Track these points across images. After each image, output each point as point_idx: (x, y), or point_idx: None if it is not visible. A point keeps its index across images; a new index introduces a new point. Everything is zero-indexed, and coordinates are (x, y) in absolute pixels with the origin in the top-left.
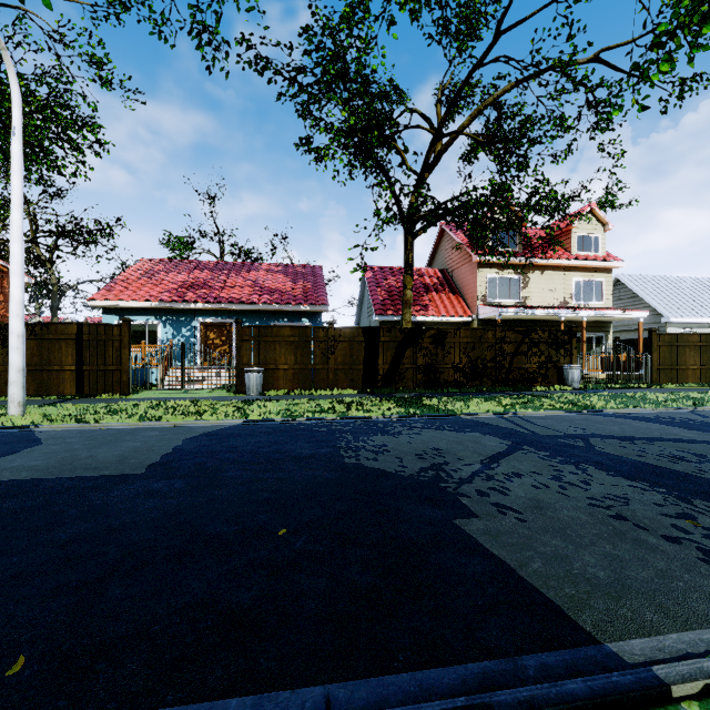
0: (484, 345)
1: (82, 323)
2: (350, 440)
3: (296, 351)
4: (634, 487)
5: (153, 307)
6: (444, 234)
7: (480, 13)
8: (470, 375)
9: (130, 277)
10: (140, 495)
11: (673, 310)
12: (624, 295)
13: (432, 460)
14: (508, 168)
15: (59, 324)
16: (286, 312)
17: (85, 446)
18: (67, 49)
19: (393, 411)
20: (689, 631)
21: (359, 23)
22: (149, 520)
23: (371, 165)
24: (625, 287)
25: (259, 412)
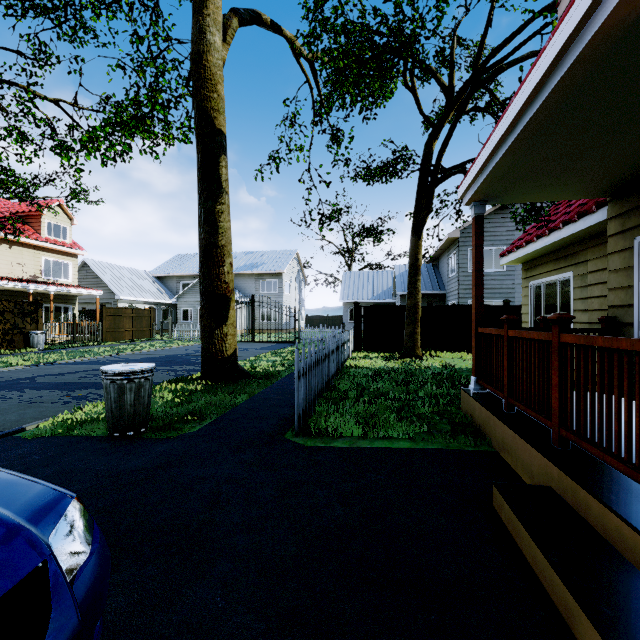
0: None
1: None
2: None
3: None
4: (49, 392)
5: None
6: None
7: None
8: None
9: None
10: None
11: (123, 290)
12: (90, 275)
13: None
14: None
15: None
16: None
17: None
18: None
19: None
20: (43, 419)
21: None
22: None
23: None
24: (91, 270)
25: None
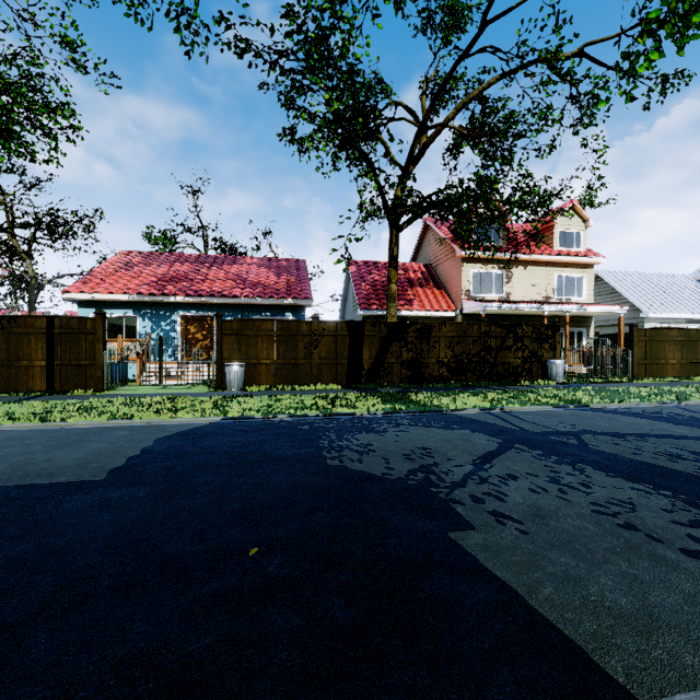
0: (469, 340)
1: (53, 316)
2: (333, 439)
3: (279, 345)
4: (637, 490)
5: (131, 301)
6: (428, 229)
7: (466, 3)
8: (455, 370)
9: (107, 270)
10: (94, 506)
11: (652, 305)
12: (603, 291)
13: (420, 461)
14: (493, 162)
15: (28, 317)
16: (269, 306)
17: (45, 448)
18: (37, 29)
19: (378, 406)
20: None
21: (343, 2)
22: (99, 539)
23: (355, 157)
24: (604, 283)
25: (238, 408)
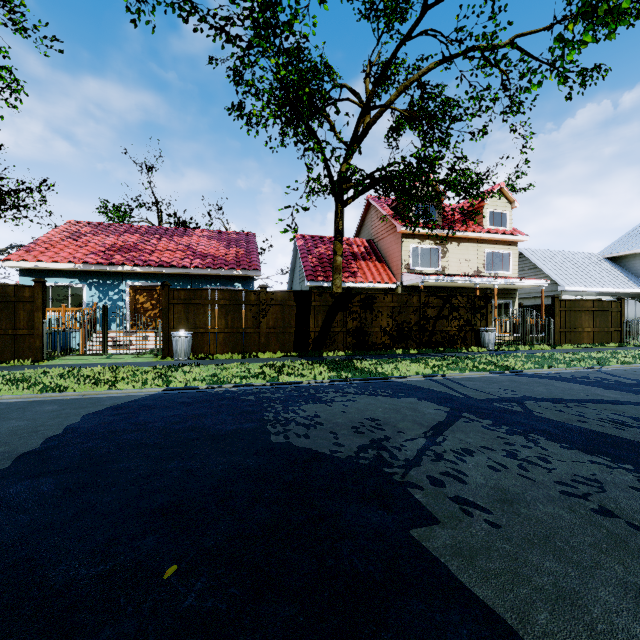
0: (409, 309)
1: None
2: (278, 411)
3: (227, 314)
4: (597, 464)
5: (77, 270)
6: (370, 207)
7: None
8: (397, 338)
9: (53, 239)
10: None
11: (567, 279)
12: (525, 267)
13: (370, 435)
14: (431, 143)
15: None
16: (219, 276)
17: None
18: None
19: (324, 374)
20: None
21: None
22: None
23: (302, 134)
24: (526, 260)
25: (182, 378)
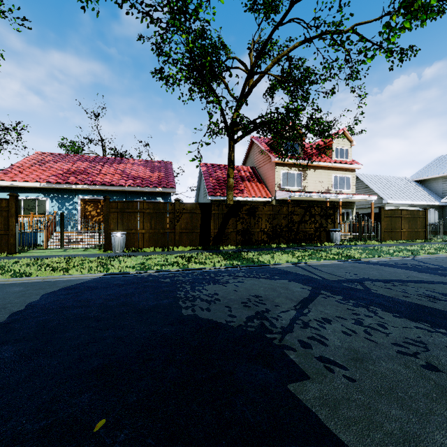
0: (281, 216)
1: None
2: (188, 290)
3: (151, 219)
4: (421, 329)
5: (42, 187)
6: (253, 144)
7: None
8: (272, 236)
9: (24, 165)
10: None
11: (389, 195)
12: (360, 186)
13: (255, 308)
14: (296, 99)
15: None
16: (146, 192)
17: None
18: None
19: (221, 263)
20: None
21: None
22: None
23: (205, 91)
24: (361, 182)
25: (118, 266)
